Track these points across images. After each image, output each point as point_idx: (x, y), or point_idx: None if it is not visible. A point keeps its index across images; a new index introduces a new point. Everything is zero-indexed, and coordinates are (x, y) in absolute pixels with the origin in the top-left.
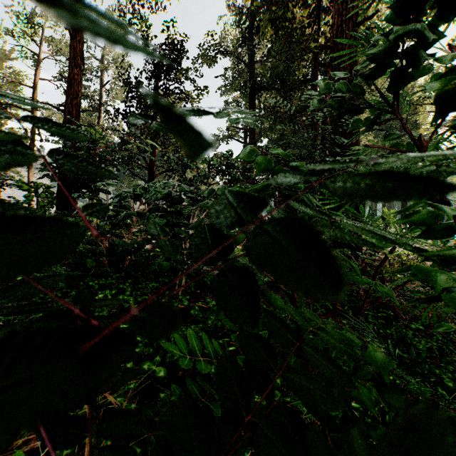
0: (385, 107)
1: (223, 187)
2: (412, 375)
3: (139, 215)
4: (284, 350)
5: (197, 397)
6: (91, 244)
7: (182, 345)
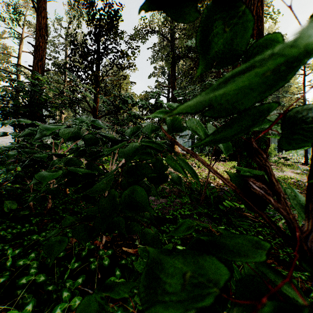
0: None
1: (150, 124)
2: None
3: (58, 156)
4: None
5: None
6: (19, 183)
7: None
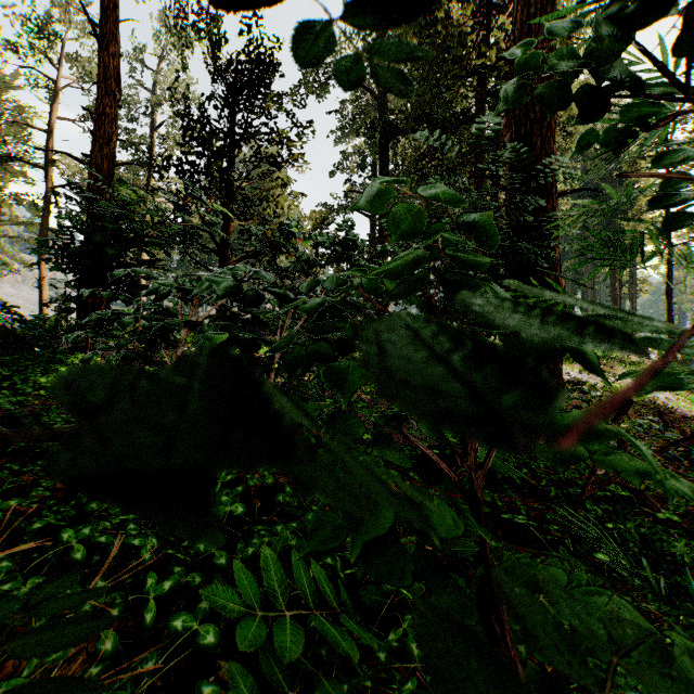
0: (653, 108)
1: (335, 276)
2: (691, 628)
3: (191, 326)
4: None
5: (278, 687)
6: None
7: (248, 587)
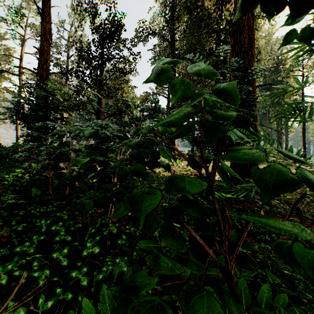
0: None
1: (148, 126)
2: None
3: (76, 151)
4: (207, 288)
5: None
6: (39, 175)
7: None
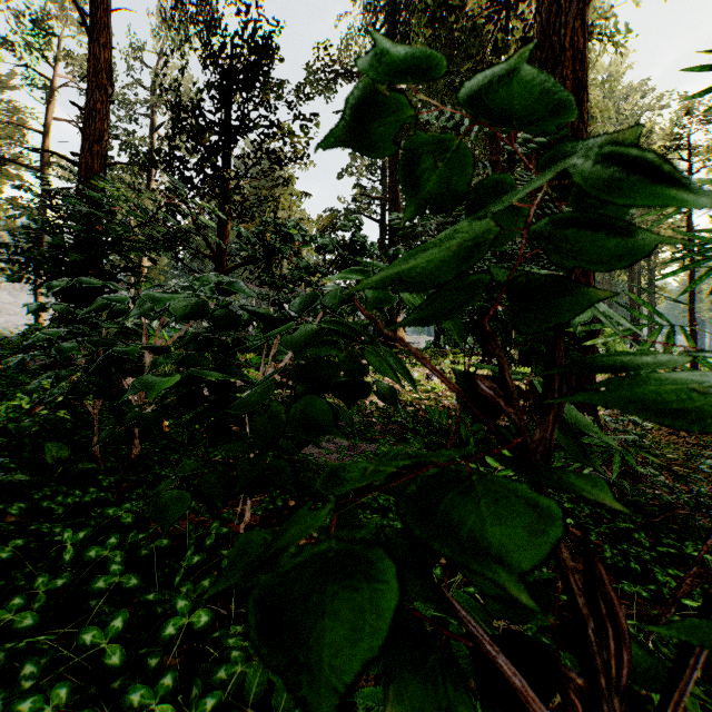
0: None
1: (338, 289)
2: None
3: (156, 351)
4: None
5: None
6: (69, 408)
7: None
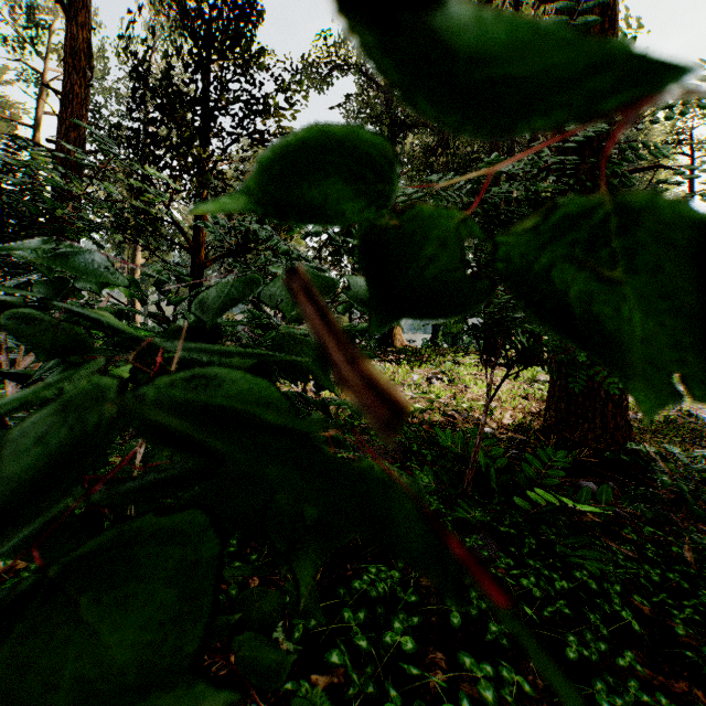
0: None
1: None
2: None
3: (15, 377)
4: None
5: None
6: None
7: None
